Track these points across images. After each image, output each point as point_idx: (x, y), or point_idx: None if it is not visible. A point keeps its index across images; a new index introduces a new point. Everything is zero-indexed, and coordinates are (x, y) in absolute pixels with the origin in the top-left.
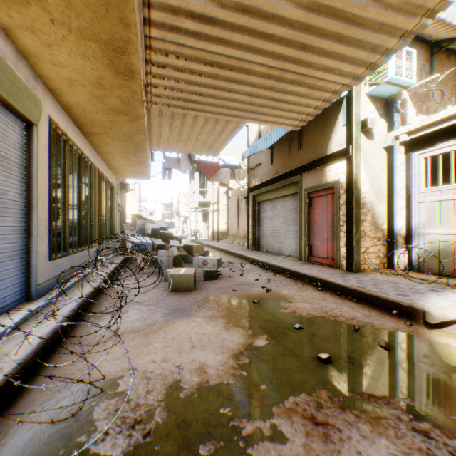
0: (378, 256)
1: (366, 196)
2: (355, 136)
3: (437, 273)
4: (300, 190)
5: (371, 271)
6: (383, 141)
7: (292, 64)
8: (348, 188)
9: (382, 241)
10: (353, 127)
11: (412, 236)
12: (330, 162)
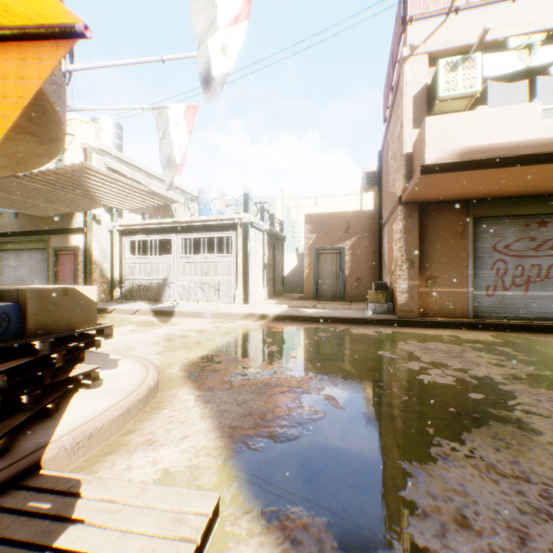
0: (106, 293)
1: (97, 258)
2: (89, 222)
3: (132, 299)
4: (50, 247)
5: (101, 301)
6: (109, 226)
7: (44, 203)
8: (85, 252)
9: (108, 284)
10: (88, 217)
11: (123, 281)
12: (74, 233)
